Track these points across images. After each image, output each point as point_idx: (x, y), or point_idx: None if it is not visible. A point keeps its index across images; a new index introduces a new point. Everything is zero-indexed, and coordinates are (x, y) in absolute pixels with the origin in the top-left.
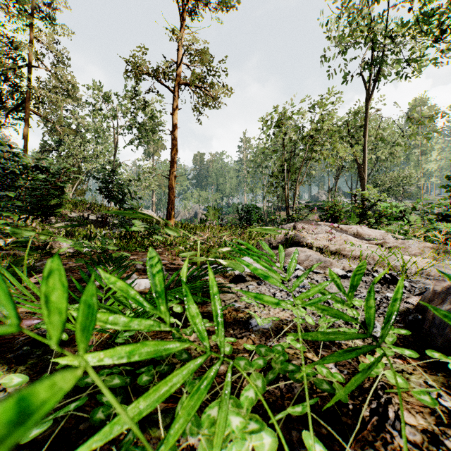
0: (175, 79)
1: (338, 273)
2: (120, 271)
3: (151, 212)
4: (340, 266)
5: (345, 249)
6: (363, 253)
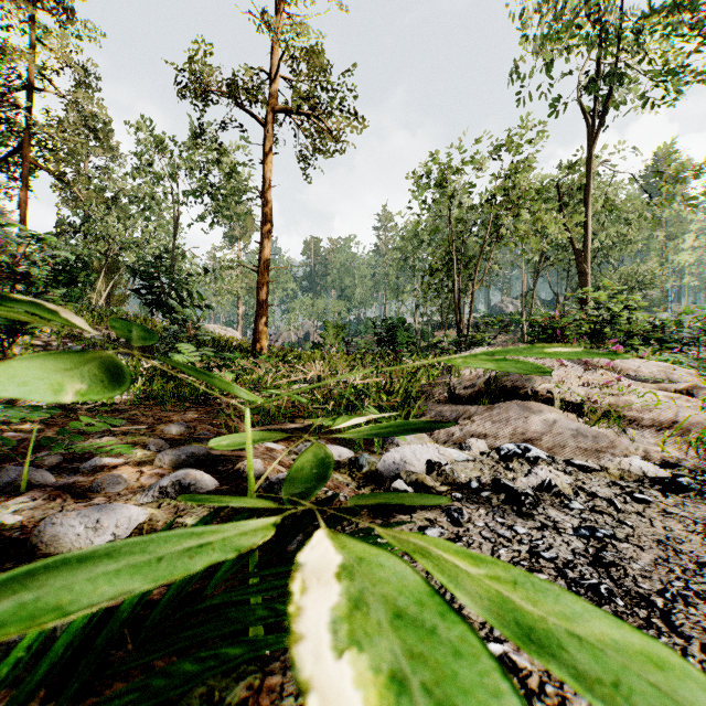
0: (268, 101)
1: (645, 473)
2: None
3: (232, 331)
4: (637, 449)
5: (631, 404)
6: (677, 415)
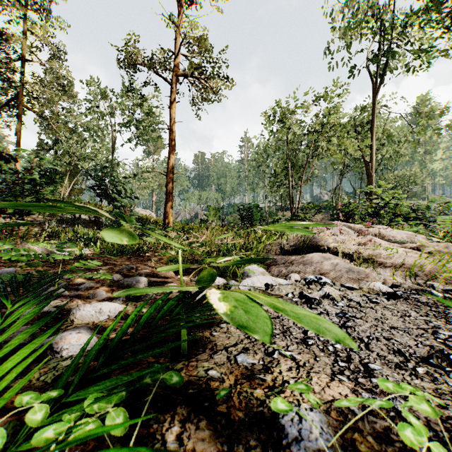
0: (173, 70)
1: (381, 290)
2: (37, 306)
3: (149, 212)
4: (380, 278)
5: (381, 255)
6: (405, 260)
